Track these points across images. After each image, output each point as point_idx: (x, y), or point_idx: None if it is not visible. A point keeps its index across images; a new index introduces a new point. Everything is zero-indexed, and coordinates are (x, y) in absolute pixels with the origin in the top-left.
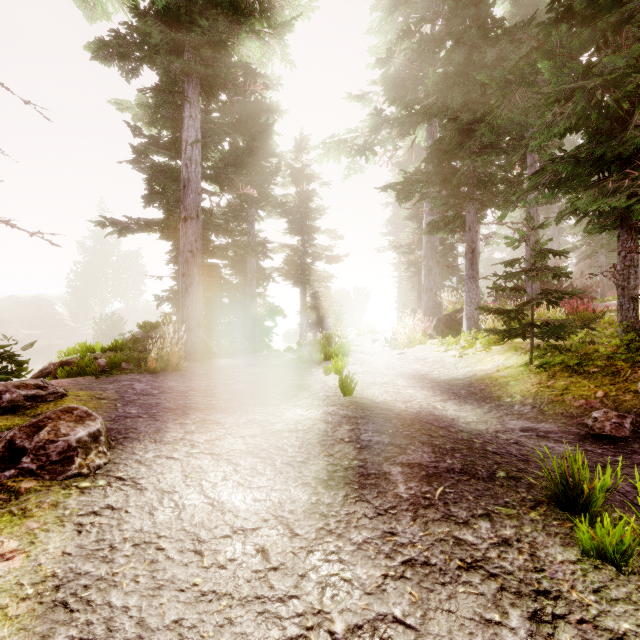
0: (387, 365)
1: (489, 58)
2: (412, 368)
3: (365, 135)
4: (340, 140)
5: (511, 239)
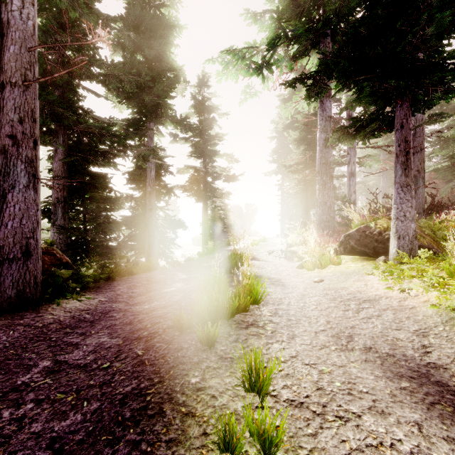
0: (326, 322)
1: None
2: (374, 332)
3: (262, 52)
4: (238, 54)
5: None
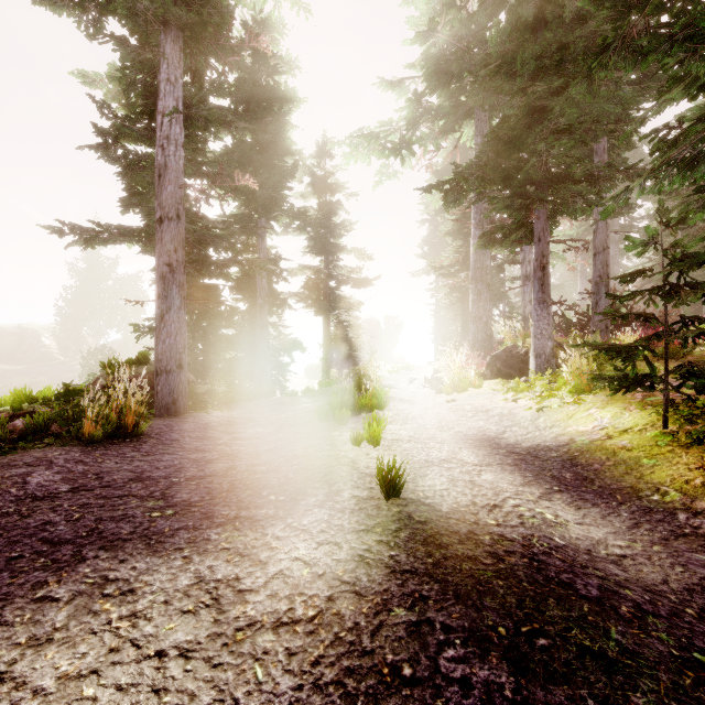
0: (438, 421)
1: (568, 14)
2: (473, 426)
3: (401, 130)
4: (371, 135)
5: (634, 240)
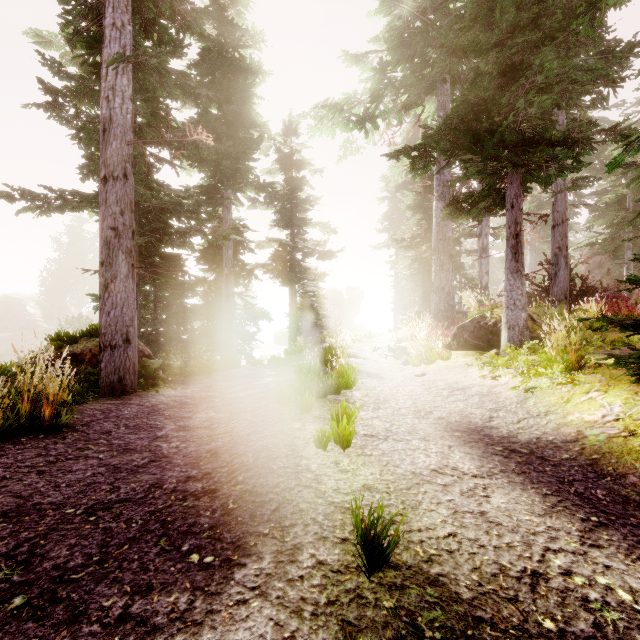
0: (413, 403)
1: None
2: (453, 410)
3: (365, 103)
4: (335, 107)
5: None
